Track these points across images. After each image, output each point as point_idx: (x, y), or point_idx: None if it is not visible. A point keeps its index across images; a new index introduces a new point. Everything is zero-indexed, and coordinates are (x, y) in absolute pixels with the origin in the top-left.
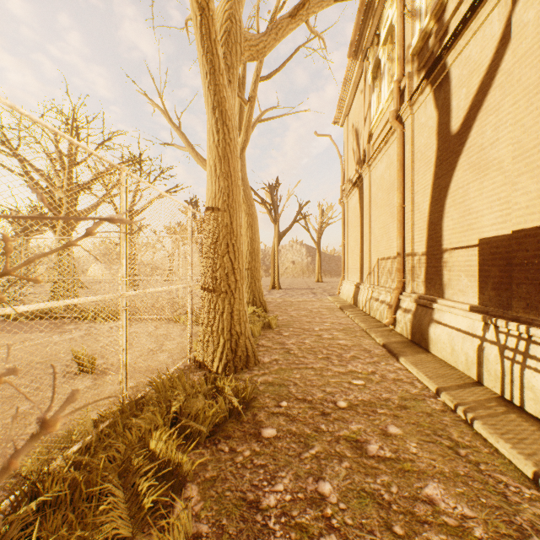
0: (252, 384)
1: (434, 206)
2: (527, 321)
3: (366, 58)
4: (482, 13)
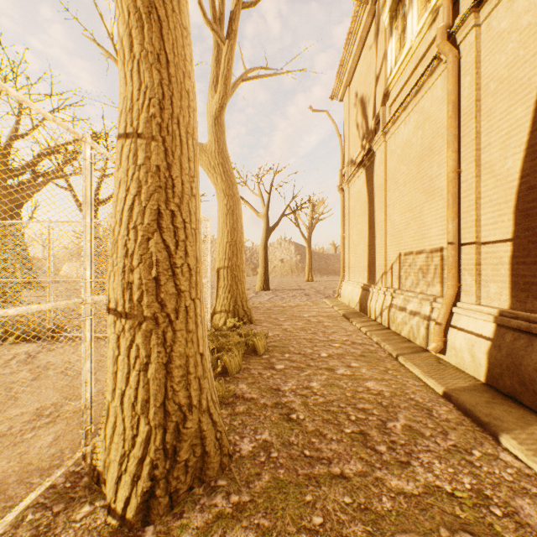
0: None
1: (536, 158)
2: None
3: None
4: None
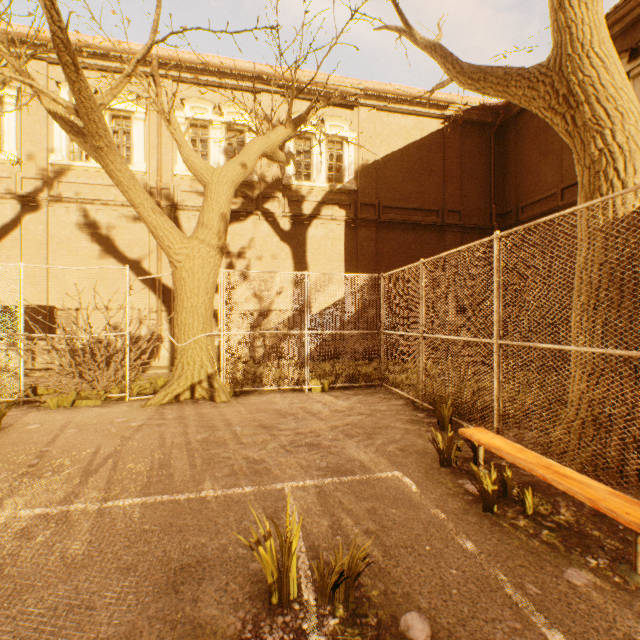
0: None
1: None
2: (33, 339)
3: None
4: (1, 199)
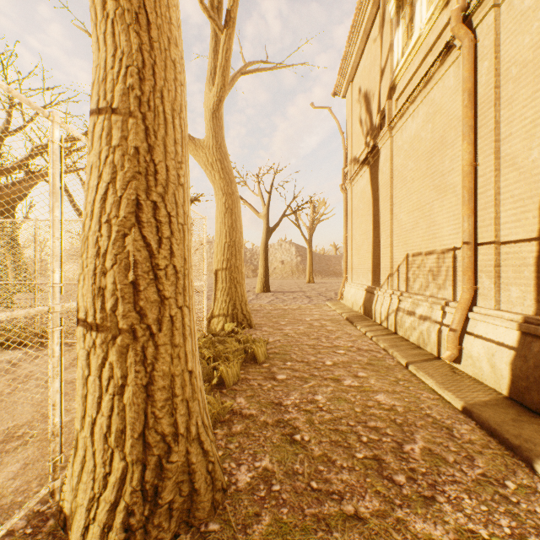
0: None
1: None
2: None
3: None
4: None
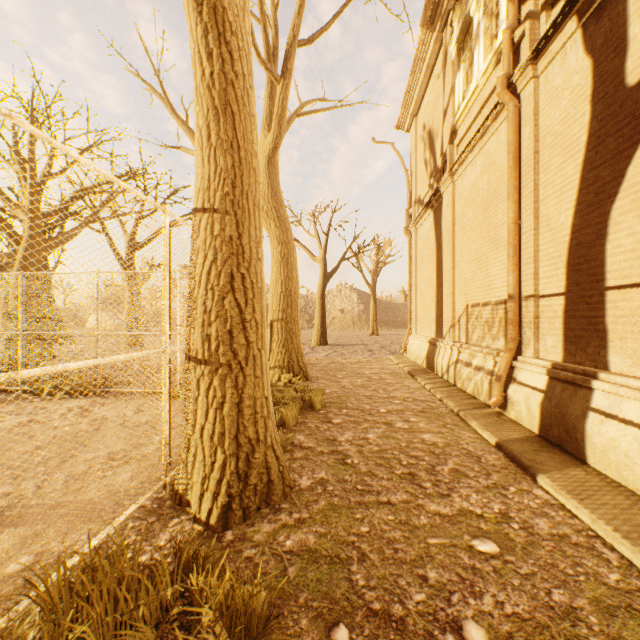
0: (274, 557)
1: (584, 216)
2: None
3: (447, 26)
4: None
